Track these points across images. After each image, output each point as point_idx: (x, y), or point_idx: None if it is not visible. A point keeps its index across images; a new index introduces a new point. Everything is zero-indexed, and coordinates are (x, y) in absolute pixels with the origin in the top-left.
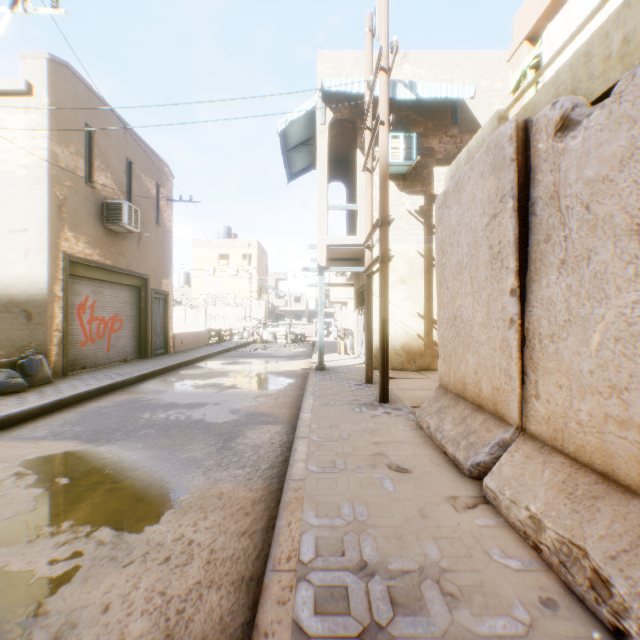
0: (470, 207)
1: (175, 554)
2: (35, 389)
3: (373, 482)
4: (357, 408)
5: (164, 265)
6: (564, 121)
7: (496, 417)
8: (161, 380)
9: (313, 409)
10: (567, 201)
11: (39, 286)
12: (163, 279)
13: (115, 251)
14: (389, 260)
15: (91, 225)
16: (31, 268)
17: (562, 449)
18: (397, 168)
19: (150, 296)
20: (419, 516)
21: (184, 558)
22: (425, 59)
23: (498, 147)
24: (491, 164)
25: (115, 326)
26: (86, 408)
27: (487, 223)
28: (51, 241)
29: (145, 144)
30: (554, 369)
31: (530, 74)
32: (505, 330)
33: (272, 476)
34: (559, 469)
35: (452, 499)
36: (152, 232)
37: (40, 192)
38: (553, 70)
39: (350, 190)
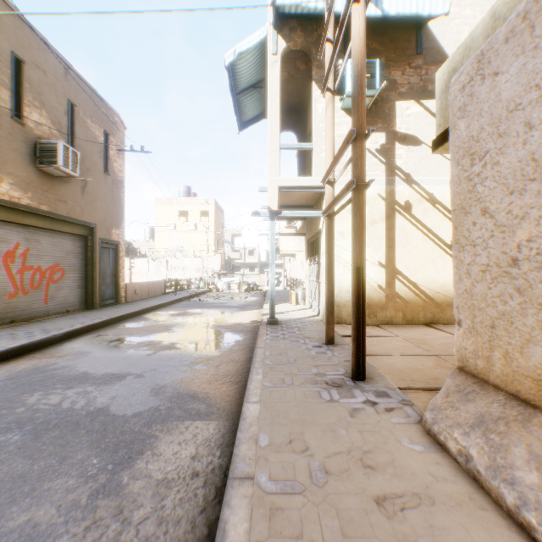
0: None
1: None
2: None
3: None
4: (325, 392)
5: (114, 215)
6: None
7: None
8: (94, 336)
9: (262, 394)
10: None
11: None
12: (113, 229)
13: (53, 196)
14: (365, 187)
15: (20, 165)
16: None
17: None
18: None
19: (98, 245)
20: None
21: None
22: None
23: None
24: None
25: (55, 276)
26: None
27: None
28: None
29: (91, 89)
30: None
31: None
32: None
33: None
34: None
35: None
36: (100, 180)
37: None
38: None
39: (301, 140)
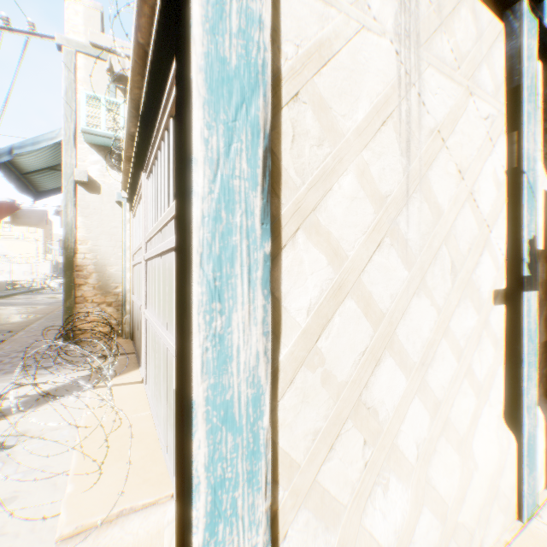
0: None
1: (48, 308)
2: None
3: None
4: None
5: None
6: None
7: None
8: (3, 300)
9: None
10: None
11: None
12: None
13: None
14: None
15: None
16: None
17: None
18: None
19: None
20: None
21: (50, 308)
22: None
23: None
24: None
25: None
26: None
27: None
28: None
29: None
30: None
31: None
32: None
33: None
34: None
35: None
36: None
37: None
38: None
39: None
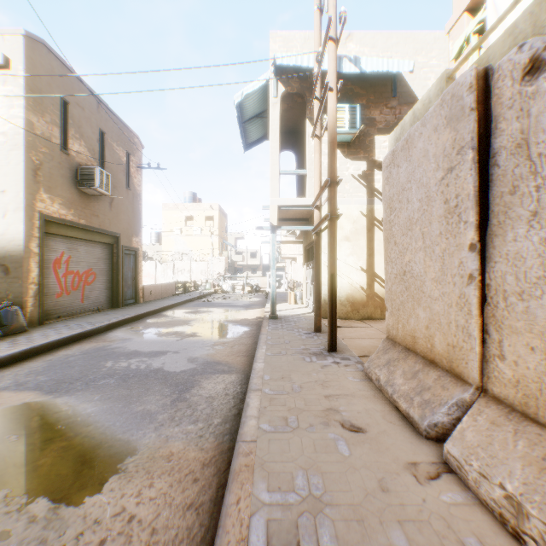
0: (421, 163)
1: (112, 535)
2: (9, 338)
3: (327, 444)
4: (307, 357)
5: (134, 225)
6: (534, 63)
7: (451, 374)
8: (128, 328)
9: (266, 359)
10: (539, 148)
11: (16, 243)
12: (133, 237)
13: (88, 212)
14: (337, 218)
15: (66, 188)
16: (8, 226)
17: (536, 418)
18: (342, 136)
19: (121, 252)
20: (379, 489)
21: (121, 541)
22: (367, 38)
23: (455, 98)
24: (446, 117)
25: (89, 279)
26: (54, 356)
27: (441, 177)
28: (27, 202)
29: (117, 117)
30: (524, 329)
31: (473, 39)
32: (463, 286)
33: (224, 432)
34: (535, 441)
35: (412, 466)
36: (123, 195)
37: (17, 157)
38: (498, 32)
39: (299, 158)
